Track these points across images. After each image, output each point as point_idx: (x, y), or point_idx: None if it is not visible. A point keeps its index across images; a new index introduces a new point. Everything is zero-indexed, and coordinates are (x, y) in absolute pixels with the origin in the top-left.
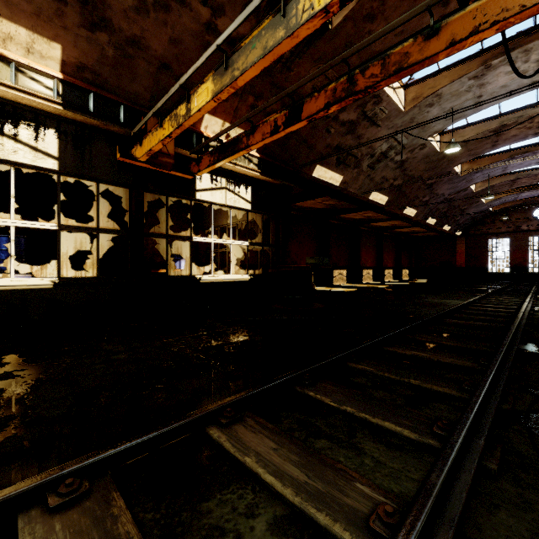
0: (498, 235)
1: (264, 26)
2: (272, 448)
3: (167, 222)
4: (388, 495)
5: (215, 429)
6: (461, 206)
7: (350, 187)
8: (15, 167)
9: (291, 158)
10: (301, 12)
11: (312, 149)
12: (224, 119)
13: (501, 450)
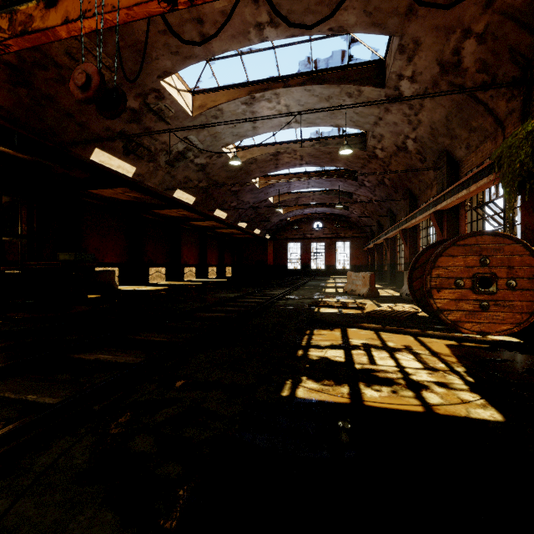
0: (294, 240)
1: None
2: None
3: None
4: None
5: None
6: (266, 214)
7: (148, 181)
8: None
9: (51, 132)
10: None
11: (84, 127)
12: None
13: None
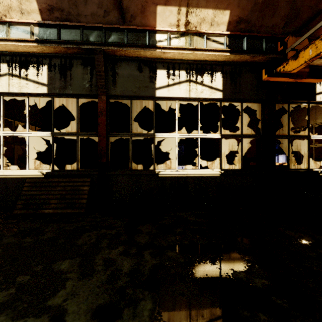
0: None
1: None
2: None
3: (288, 125)
4: None
5: None
6: None
7: None
8: (199, 102)
9: None
10: None
11: None
12: None
13: None
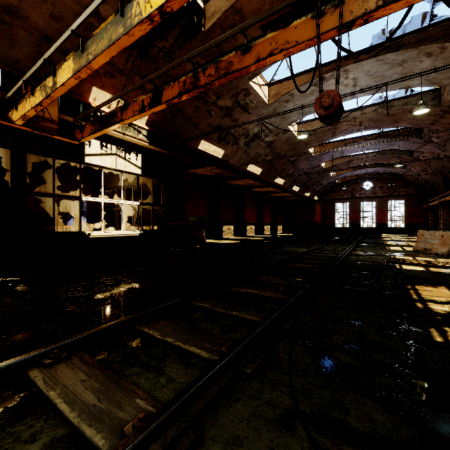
0: (341, 200)
1: (109, 21)
2: (81, 380)
3: (54, 183)
4: (157, 404)
5: (35, 370)
6: (317, 178)
7: (231, 159)
8: None
9: (179, 133)
10: (133, 15)
11: (196, 126)
12: (112, 93)
13: (262, 359)
